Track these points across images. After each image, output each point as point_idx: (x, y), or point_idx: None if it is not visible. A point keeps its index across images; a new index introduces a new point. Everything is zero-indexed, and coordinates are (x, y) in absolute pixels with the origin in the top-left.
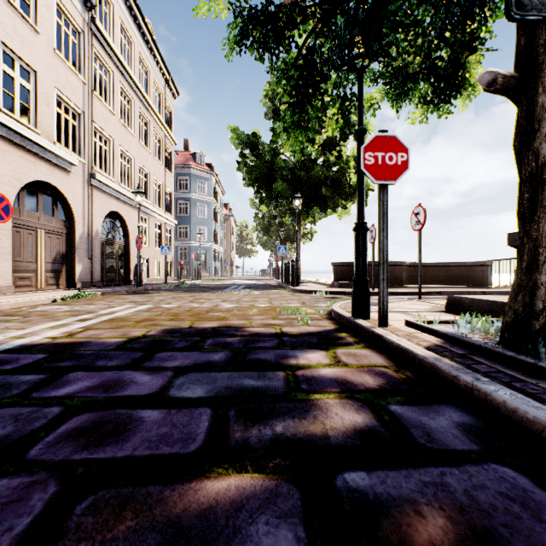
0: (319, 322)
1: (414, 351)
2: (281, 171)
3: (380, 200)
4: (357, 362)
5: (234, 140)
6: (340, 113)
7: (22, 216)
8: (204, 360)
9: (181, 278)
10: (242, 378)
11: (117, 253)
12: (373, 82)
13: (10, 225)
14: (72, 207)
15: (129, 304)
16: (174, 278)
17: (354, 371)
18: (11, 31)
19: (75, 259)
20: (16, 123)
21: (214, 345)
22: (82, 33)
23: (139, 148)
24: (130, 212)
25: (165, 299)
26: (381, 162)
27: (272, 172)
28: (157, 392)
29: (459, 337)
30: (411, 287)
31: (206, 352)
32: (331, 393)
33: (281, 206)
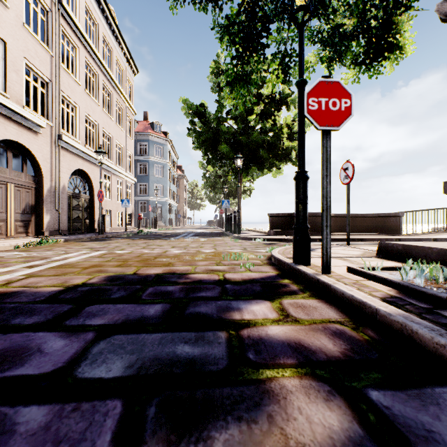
0: (261, 268)
1: (373, 305)
2: (224, 136)
3: (324, 146)
4: (307, 316)
5: (185, 110)
6: (281, 69)
7: None
8: (137, 315)
9: (139, 227)
10: (176, 342)
11: (83, 206)
12: (311, 41)
13: None
14: (40, 164)
15: (85, 250)
16: (134, 227)
17: (307, 330)
18: None
19: (43, 210)
20: None
21: (153, 294)
22: (50, 12)
23: (103, 115)
24: (95, 170)
25: (120, 246)
26: (325, 108)
27: (217, 137)
28: (61, 369)
29: (416, 287)
30: (336, 235)
31: (142, 304)
32: (286, 368)
33: (225, 168)
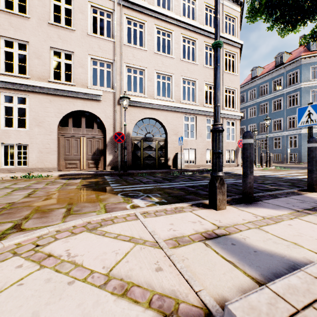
0: None
1: None
2: None
3: None
4: None
5: None
6: None
7: (70, 131)
8: None
9: None
10: None
11: (156, 147)
12: None
13: (56, 137)
14: (103, 121)
15: None
16: None
17: None
18: (56, 39)
19: (106, 152)
20: (52, 84)
21: None
22: (114, 12)
23: (181, 64)
24: (169, 116)
25: None
26: None
27: None
28: None
29: None
30: None
31: None
32: None
33: None
